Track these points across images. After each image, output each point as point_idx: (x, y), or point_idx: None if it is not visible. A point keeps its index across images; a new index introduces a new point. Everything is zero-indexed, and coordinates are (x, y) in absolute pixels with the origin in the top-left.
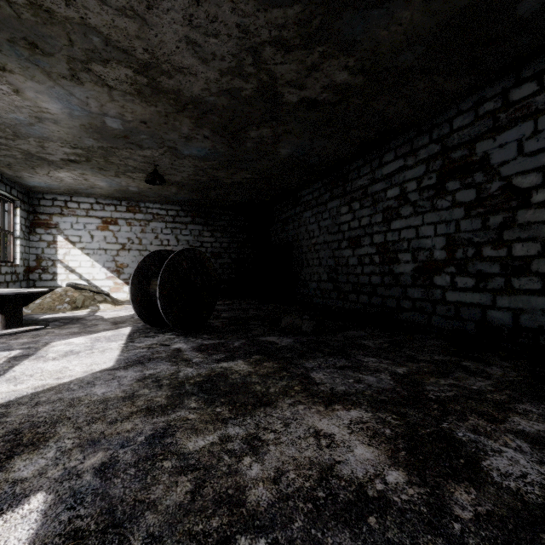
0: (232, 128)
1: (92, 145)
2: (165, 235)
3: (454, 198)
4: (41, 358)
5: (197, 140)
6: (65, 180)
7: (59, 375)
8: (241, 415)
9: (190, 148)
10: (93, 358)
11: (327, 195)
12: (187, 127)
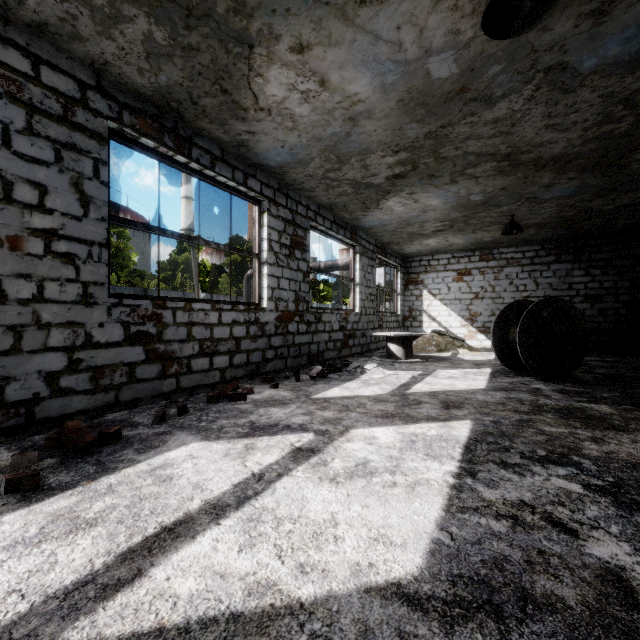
0: (606, 161)
1: (456, 216)
2: (521, 280)
3: None
4: (436, 377)
5: (560, 184)
6: (431, 245)
7: (451, 386)
8: (591, 429)
9: (551, 192)
10: (468, 382)
11: None
12: (547, 178)
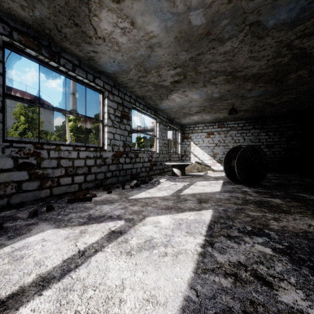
0: (277, 78)
1: (206, 104)
2: (237, 137)
3: None
4: (196, 185)
5: (255, 89)
6: (194, 119)
7: (203, 190)
8: (272, 213)
9: (251, 93)
10: (212, 188)
11: None
12: (250, 86)
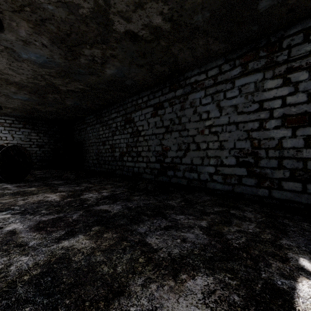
0: (39, 93)
1: None
2: (4, 134)
3: (128, 131)
4: None
5: (21, 94)
6: None
7: None
8: (24, 196)
9: (17, 96)
10: None
11: (95, 121)
12: (14, 89)
